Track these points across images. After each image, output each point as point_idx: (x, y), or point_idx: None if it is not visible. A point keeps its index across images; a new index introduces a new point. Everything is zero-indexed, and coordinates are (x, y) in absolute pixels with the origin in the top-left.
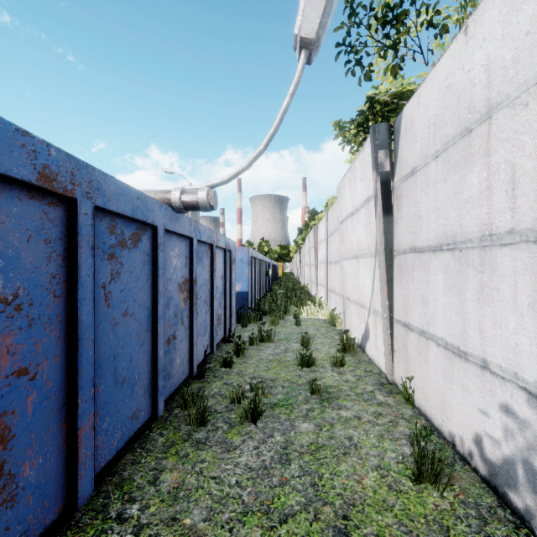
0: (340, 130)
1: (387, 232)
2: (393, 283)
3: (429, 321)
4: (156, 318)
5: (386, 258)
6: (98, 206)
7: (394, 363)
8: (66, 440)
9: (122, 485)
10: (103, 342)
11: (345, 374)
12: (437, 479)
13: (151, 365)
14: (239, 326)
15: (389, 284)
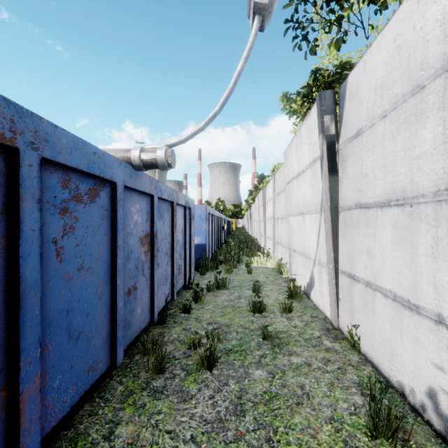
0: (287, 101)
1: (332, 190)
2: (338, 237)
3: (375, 273)
4: (115, 271)
5: (331, 214)
6: (46, 158)
7: (339, 311)
8: (6, 406)
9: (77, 440)
10: (54, 299)
11: (293, 320)
12: (394, 436)
13: (110, 316)
14: (198, 274)
15: (334, 237)
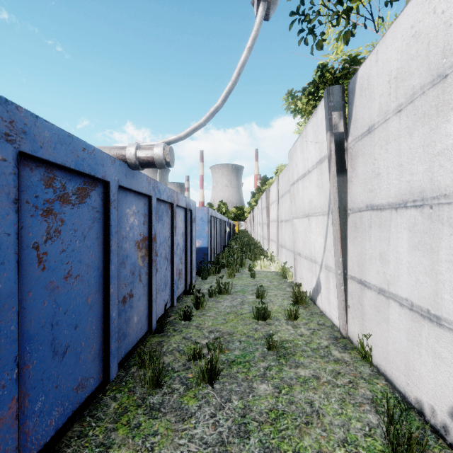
0: (292, 99)
1: (341, 191)
2: (347, 240)
3: (389, 280)
4: (108, 278)
5: (340, 216)
6: (25, 153)
7: (348, 318)
8: None
9: None
10: (35, 311)
11: (299, 327)
12: None
13: (102, 327)
14: (199, 279)
15: (343, 241)
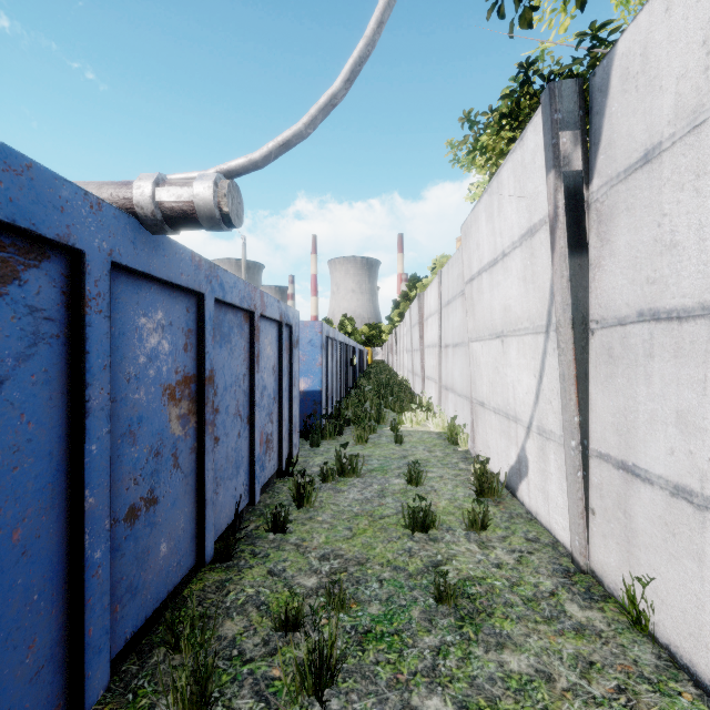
0: (470, 128)
1: (576, 286)
2: (589, 382)
3: (706, 471)
4: (80, 474)
5: (575, 335)
6: None
7: (592, 535)
8: None
9: None
10: None
11: (492, 548)
12: None
13: (65, 590)
14: (307, 445)
15: (581, 383)
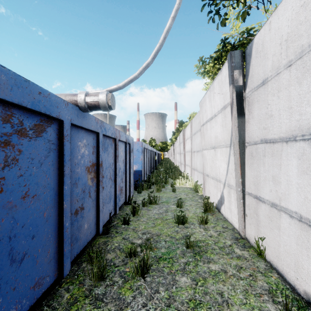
0: (202, 63)
1: (240, 129)
2: (245, 166)
3: (281, 197)
4: (62, 196)
5: (239, 148)
6: None
7: (246, 224)
8: None
9: None
10: None
11: (209, 230)
12: None
13: (57, 235)
14: (136, 192)
15: (242, 166)
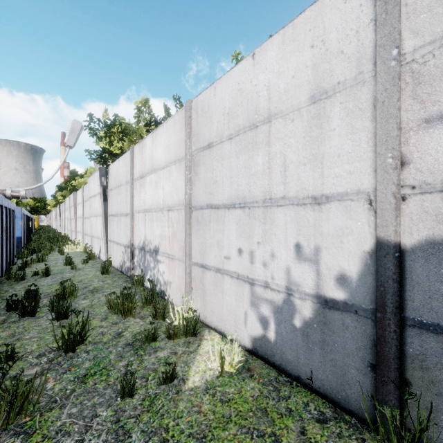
0: (88, 153)
1: (105, 208)
2: (108, 226)
3: (114, 237)
4: (3, 239)
5: (105, 217)
6: None
7: (108, 256)
8: None
9: None
10: None
11: (88, 265)
12: (107, 271)
13: (1, 257)
14: (15, 259)
15: (106, 227)
